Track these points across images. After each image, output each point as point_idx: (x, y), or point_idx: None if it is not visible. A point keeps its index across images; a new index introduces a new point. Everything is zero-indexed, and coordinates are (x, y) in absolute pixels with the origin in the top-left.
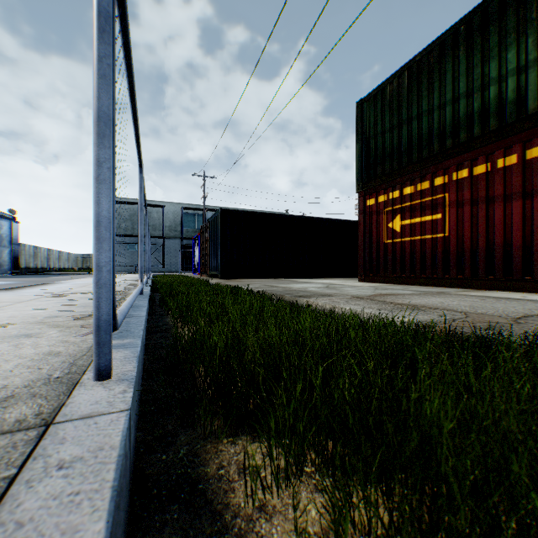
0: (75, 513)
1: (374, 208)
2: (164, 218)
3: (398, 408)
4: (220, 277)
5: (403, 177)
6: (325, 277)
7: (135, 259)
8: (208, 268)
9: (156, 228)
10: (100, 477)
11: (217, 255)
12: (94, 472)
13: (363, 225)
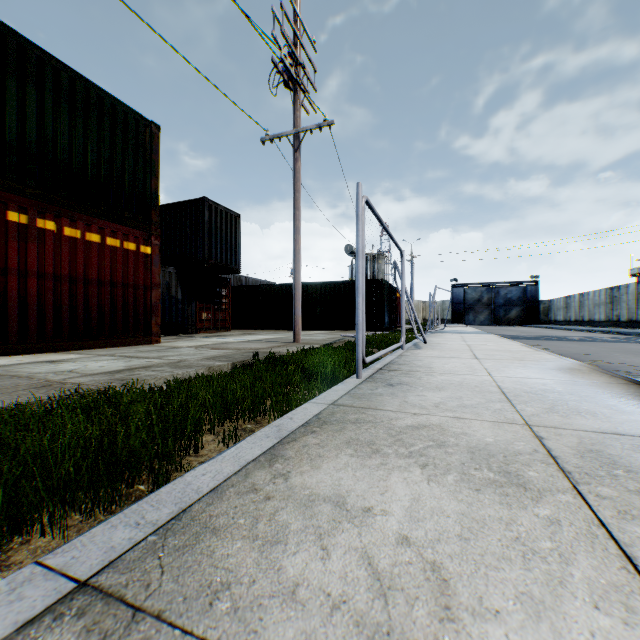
0: (162, 497)
1: None
2: None
3: (3, 471)
4: None
5: None
6: None
7: None
8: None
9: None
10: (138, 507)
11: None
12: (135, 512)
13: None
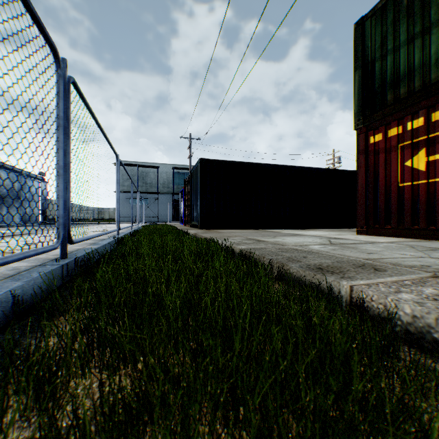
0: None
1: (381, 145)
2: (158, 177)
3: None
4: (200, 228)
5: (432, 98)
6: (307, 228)
7: (136, 211)
8: (190, 218)
9: (152, 185)
10: None
11: (197, 205)
12: None
13: (364, 167)
